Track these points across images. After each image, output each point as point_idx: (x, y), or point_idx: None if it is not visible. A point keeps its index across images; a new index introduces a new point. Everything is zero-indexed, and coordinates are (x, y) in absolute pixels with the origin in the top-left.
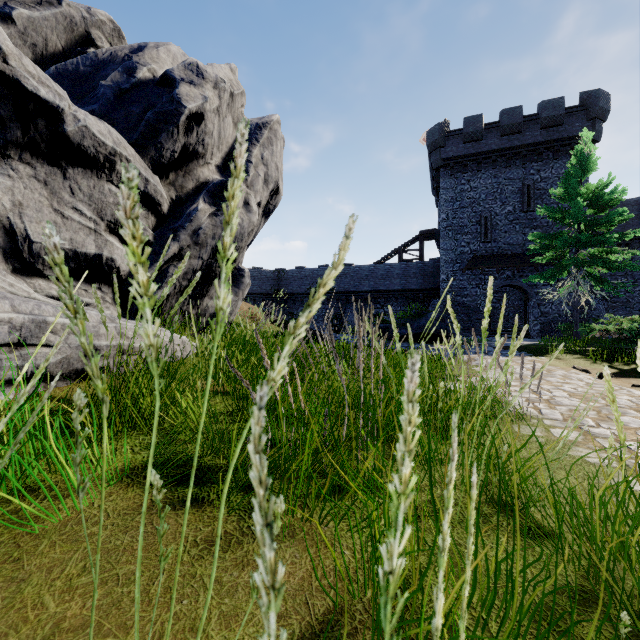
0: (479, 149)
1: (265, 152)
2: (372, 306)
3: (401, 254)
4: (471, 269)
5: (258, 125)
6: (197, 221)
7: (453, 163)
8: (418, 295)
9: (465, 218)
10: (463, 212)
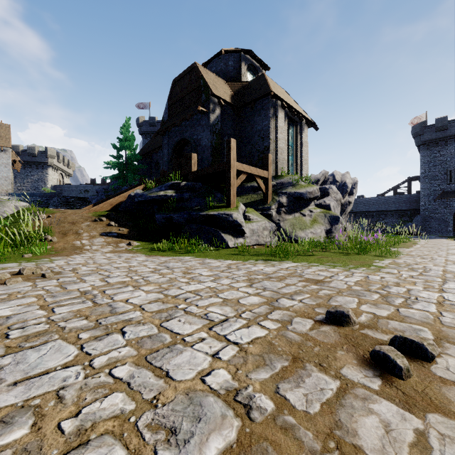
0: (445, 134)
1: (356, 189)
2: (376, 219)
3: (395, 190)
4: (440, 199)
5: (354, 183)
6: (347, 208)
7: (428, 143)
8: (406, 213)
9: (436, 171)
10: (435, 168)
